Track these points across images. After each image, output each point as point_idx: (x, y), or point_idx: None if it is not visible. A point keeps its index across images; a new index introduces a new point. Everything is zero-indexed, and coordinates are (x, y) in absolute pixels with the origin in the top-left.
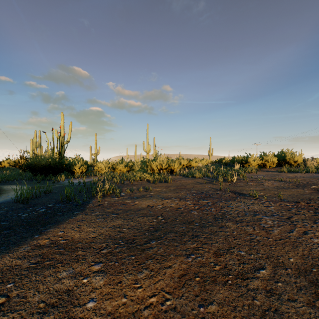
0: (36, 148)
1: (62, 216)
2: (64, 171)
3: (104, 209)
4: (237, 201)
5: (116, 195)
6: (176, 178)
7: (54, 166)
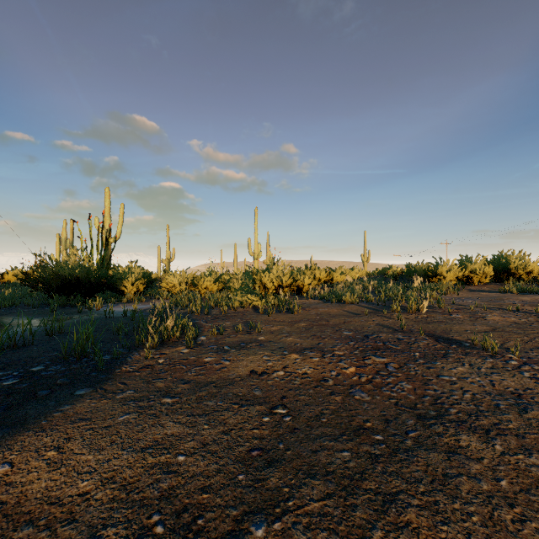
0: (66, 250)
1: (42, 403)
2: (106, 290)
3: (152, 380)
4: (452, 362)
5: (186, 342)
6: (308, 304)
7: (85, 281)
